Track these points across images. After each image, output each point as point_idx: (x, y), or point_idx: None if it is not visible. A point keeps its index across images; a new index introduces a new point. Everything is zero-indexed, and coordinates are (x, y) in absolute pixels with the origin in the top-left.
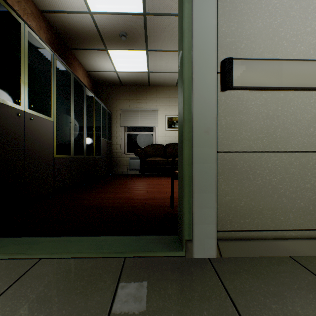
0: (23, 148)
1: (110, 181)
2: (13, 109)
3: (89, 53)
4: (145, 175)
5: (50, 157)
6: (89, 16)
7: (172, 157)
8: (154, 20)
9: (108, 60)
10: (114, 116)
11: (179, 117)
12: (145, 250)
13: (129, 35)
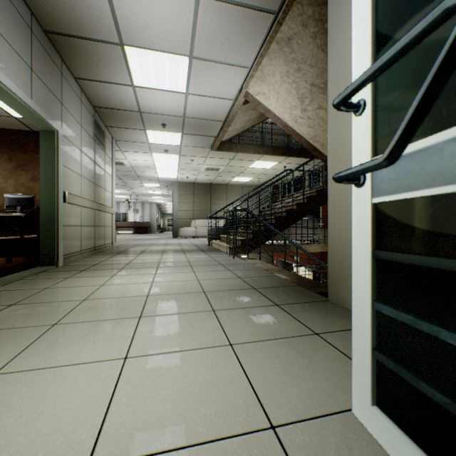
0: None
1: None
2: None
3: None
4: None
5: None
6: None
7: None
8: None
9: None
10: None
11: (47, 209)
12: (47, 268)
13: None
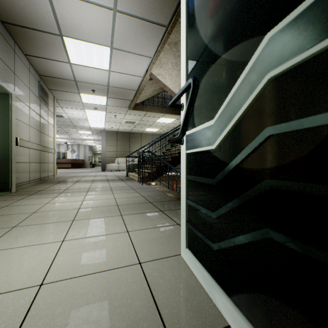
0: None
1: None
2: None
3: None
4: None
5: None
6: None
7: None
8: None
9: None
10: None
11: (3, 150)
12: (3, 193)
13: None
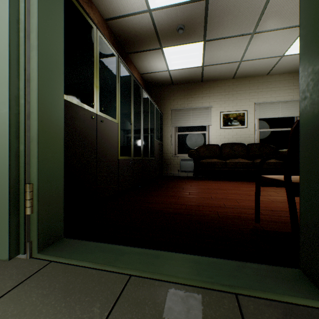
0: (95, 150)
1: (165, 184)
2: (88, 112)
3: (144, 55)
4: (198, 177)
5: (115, 159)
6: (147, 15)
7: (229, 158)
8: (218, 3)
9: (162, 60)
10: (164, 117)
11: (310, 100)
12: (263, 289)
13: (186, 27)
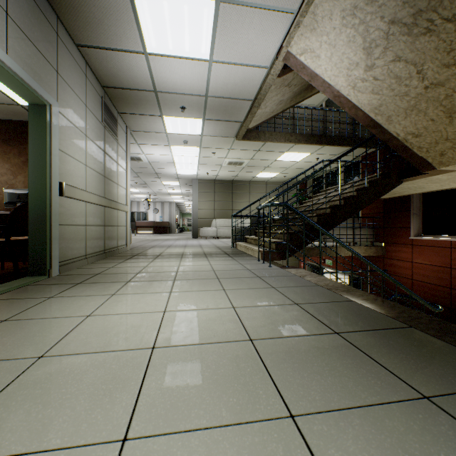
0: None
1: None
2: None
3: None
4: None
5: None
6: None
7: None
8: None
9: None
10: None
11: (37, 204)
12: (33, 280)
13: None
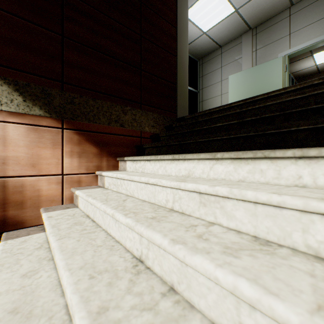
0: None
1: None
2: None
3: (296, 63)
4: None
5: None
6: None
7: None
8: None
9: (311, 61)
10: None
11: None
12: None
13: None
